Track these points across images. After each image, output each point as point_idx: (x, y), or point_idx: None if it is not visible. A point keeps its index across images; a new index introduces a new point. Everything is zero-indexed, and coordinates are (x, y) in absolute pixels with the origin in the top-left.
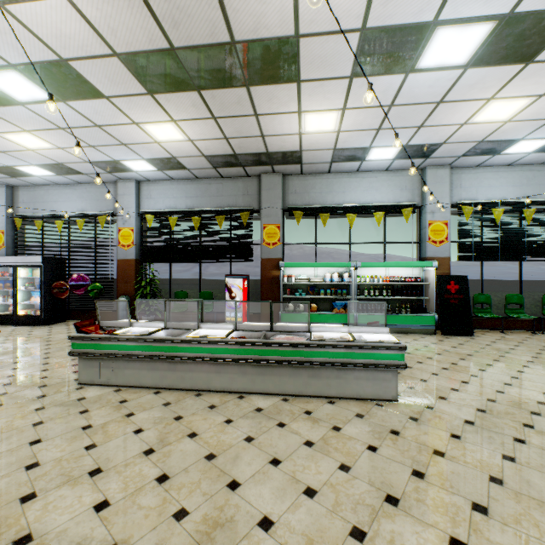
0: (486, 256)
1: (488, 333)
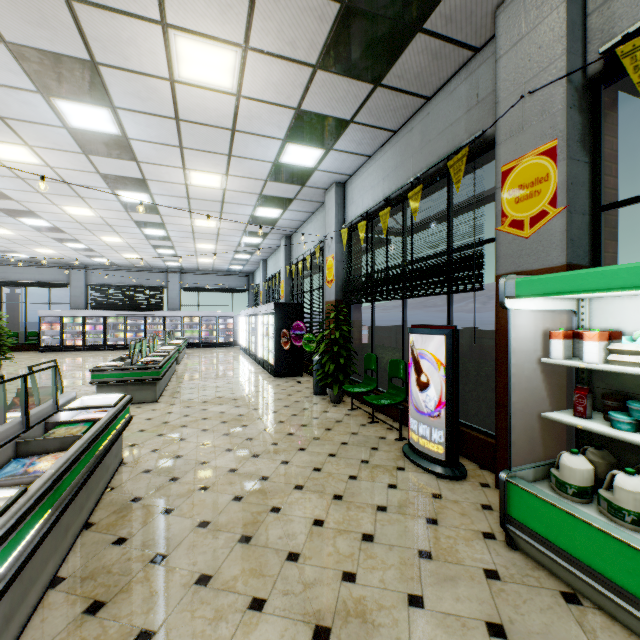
0: None
1: None
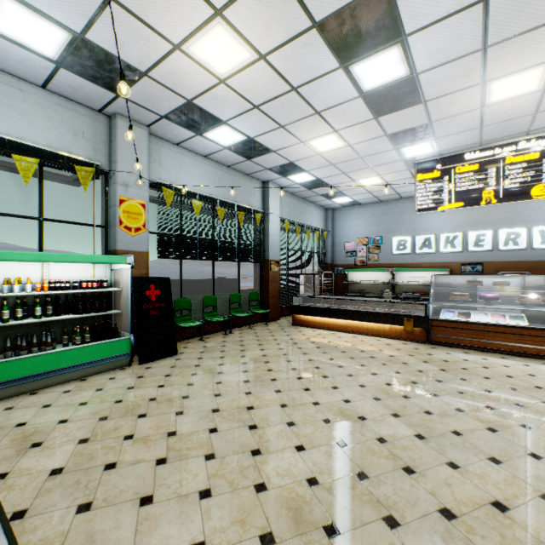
0: (187, 254)
1: (190, 344)
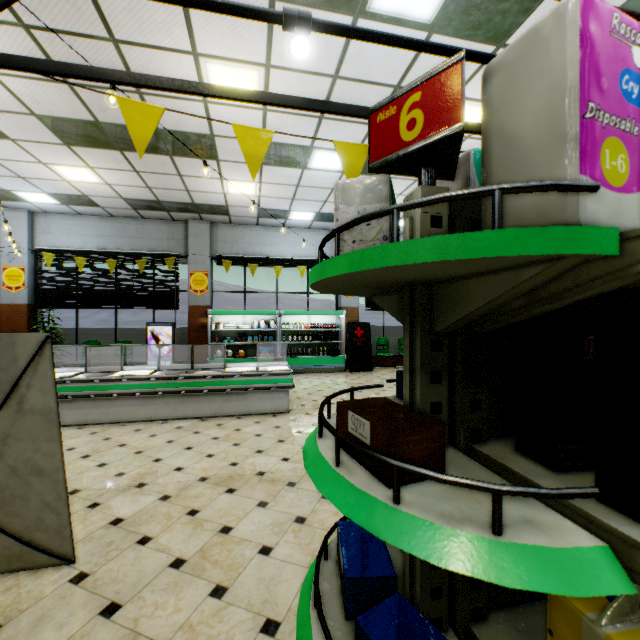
0: None
1: (385, 369)
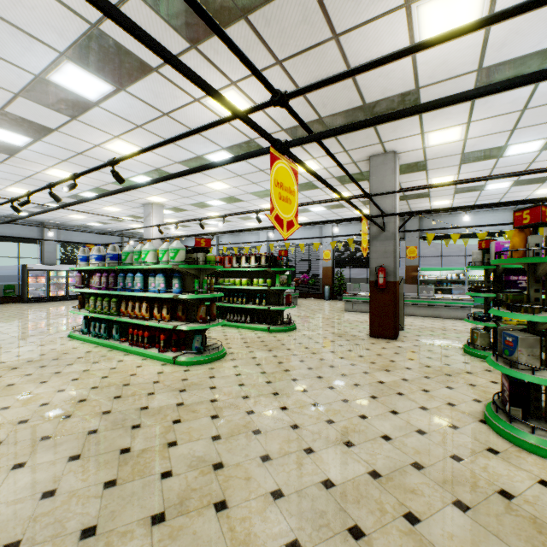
0: None
1: None
